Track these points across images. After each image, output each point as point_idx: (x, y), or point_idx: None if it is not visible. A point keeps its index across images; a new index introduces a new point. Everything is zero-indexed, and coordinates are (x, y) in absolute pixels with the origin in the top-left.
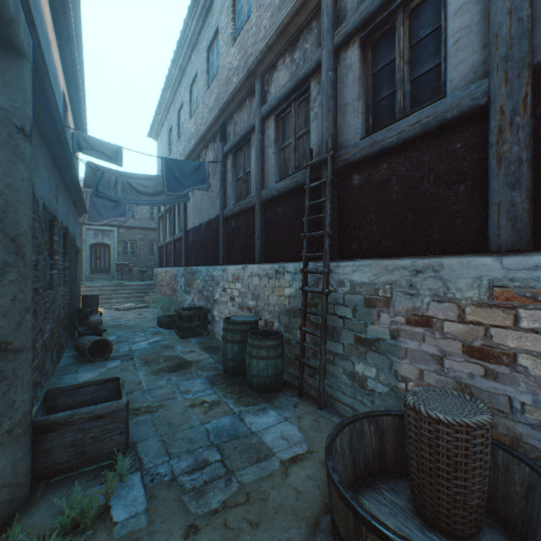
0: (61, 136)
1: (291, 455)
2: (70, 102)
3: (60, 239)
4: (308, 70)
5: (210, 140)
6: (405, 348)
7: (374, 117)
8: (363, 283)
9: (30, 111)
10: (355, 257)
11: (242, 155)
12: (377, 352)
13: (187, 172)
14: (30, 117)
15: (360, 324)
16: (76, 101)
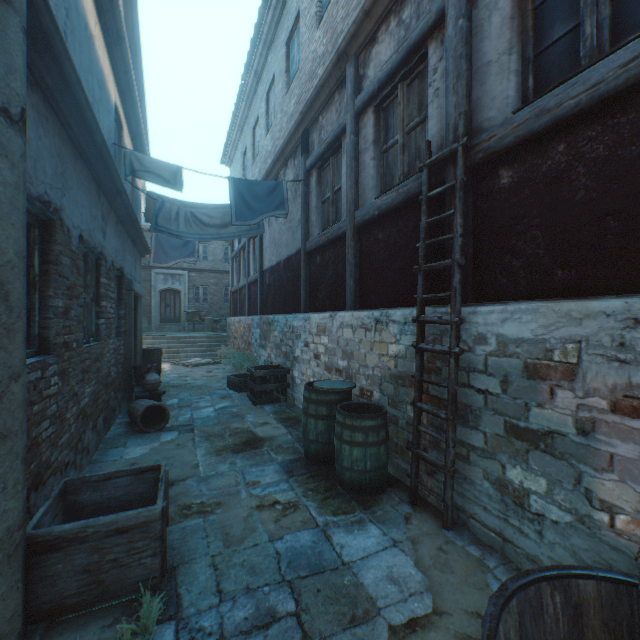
0: (101, 150)
1: (406, 616)
2: (127, 120)
3: (109, 282)
4: (425, 28)
5: (290, 156)
6: (609, 454)
7: (537, 75)
8: (521, 339)
9: (18, 85)
10: (504, 298)
11: (329, 168)
12: (549, 454)
13: (260, 194)
14: (18, 94)
15: (516, 404)
16: (133, 119)
